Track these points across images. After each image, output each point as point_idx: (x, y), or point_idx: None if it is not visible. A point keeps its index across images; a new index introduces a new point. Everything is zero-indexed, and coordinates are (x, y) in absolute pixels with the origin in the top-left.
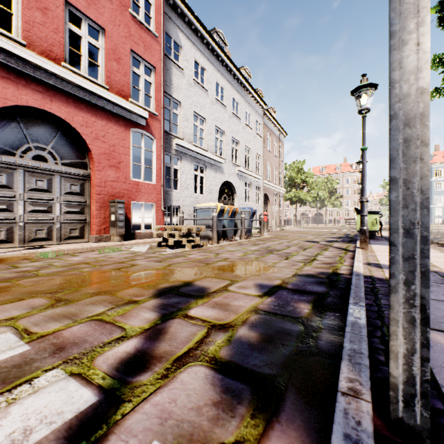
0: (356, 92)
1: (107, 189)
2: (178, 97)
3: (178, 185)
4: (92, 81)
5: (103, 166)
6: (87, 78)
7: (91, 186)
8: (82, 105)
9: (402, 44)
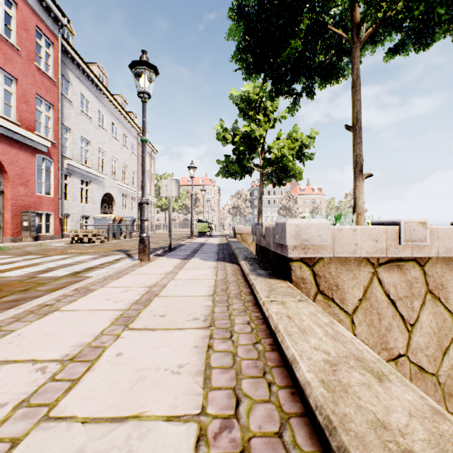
0: (189, 168)
1: (19, 201)
2: (68, 125)
3: (68, 197)
4: (9, 120)
5: (16, 184)
6: (5, 118)
7: (4, 199)
8: (2, 138)
9: (169, 208)
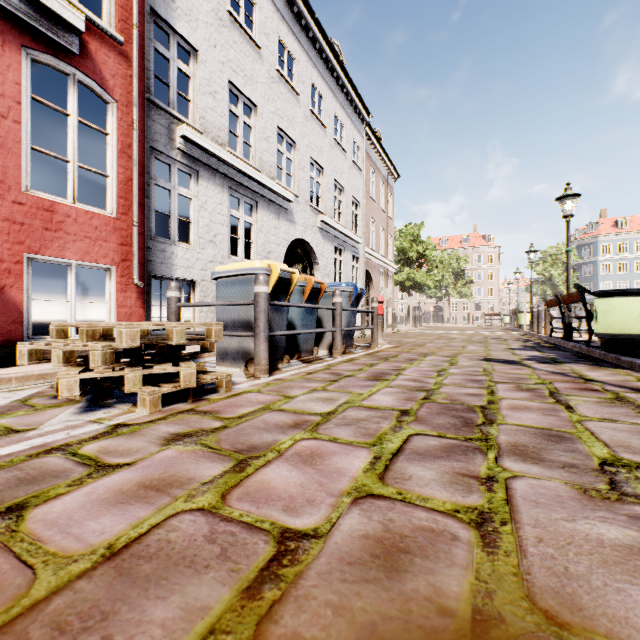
0: None
1: None
2: (190, 36)
3: (191, 234)
4: None
5: None
6: None
7: None
8: None
9: None
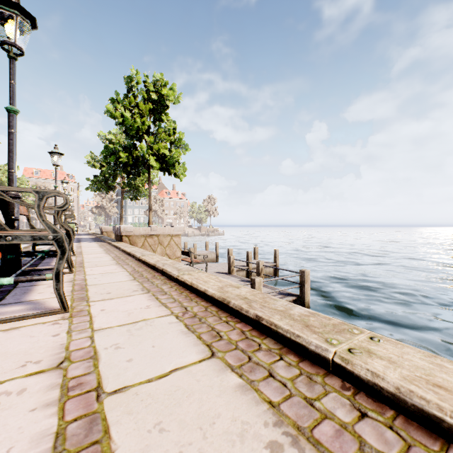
0: (62, 183)
1: None
2: None
3: None
4: None
5: None
6: None
7: None
8: None
9: None
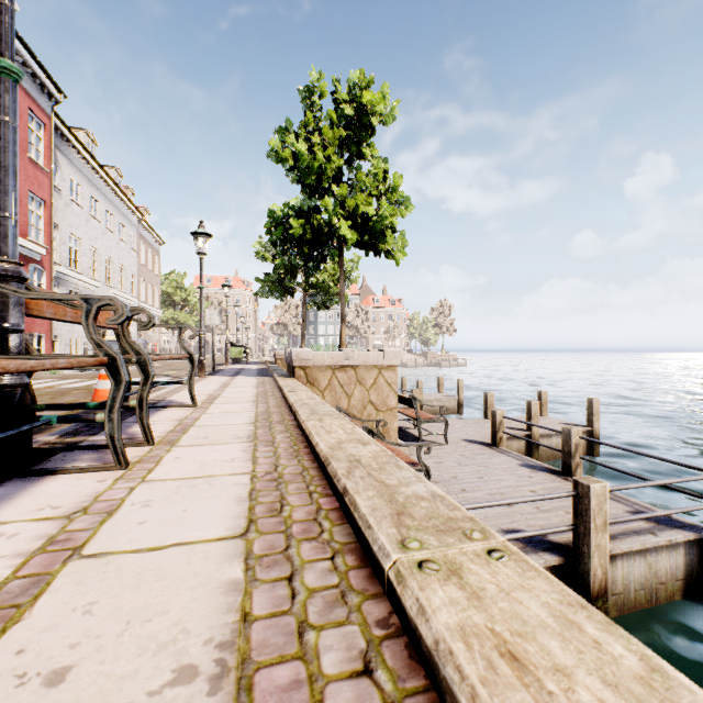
0: (223, 286)
1: None
2: (57, 220)
3: None
4: None
5: None
6: None
7: None
8: None
9: (213, 335)
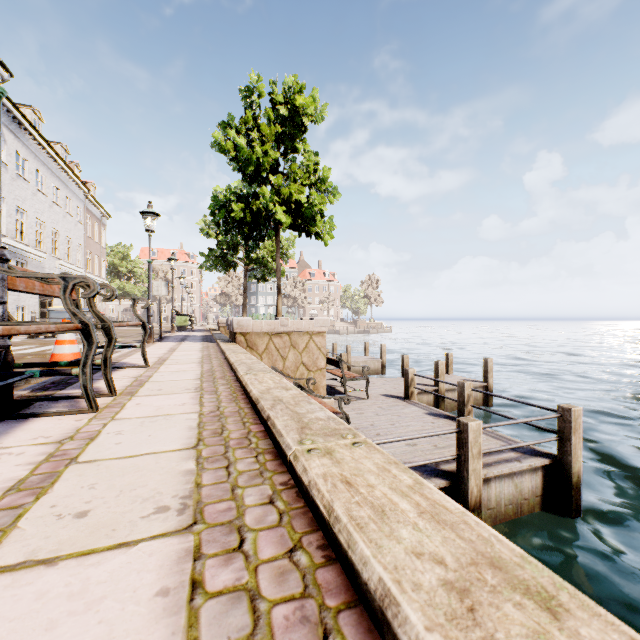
0: (170, 260)
1: None
2: (3, 193)
3: None
4: None
5: None
6: None
7: None
8: None
9: (160, 305)
